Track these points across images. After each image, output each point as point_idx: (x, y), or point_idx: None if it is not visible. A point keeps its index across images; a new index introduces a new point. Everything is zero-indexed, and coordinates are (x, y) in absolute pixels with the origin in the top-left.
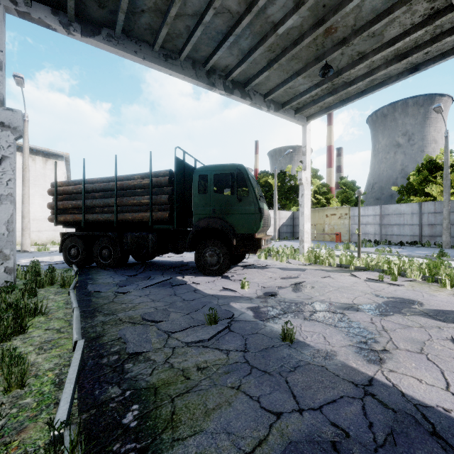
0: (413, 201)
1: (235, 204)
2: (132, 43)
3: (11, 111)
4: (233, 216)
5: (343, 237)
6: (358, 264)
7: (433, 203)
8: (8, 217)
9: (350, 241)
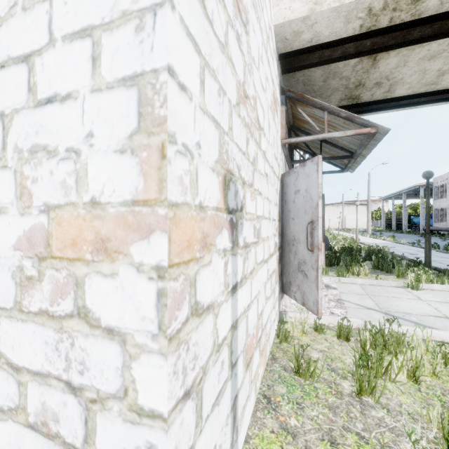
0: None
1: None
2: (400, 198)
3: (384, 212)
4: None
5: None
6: None
7: None
8: (384, 223)
9: None
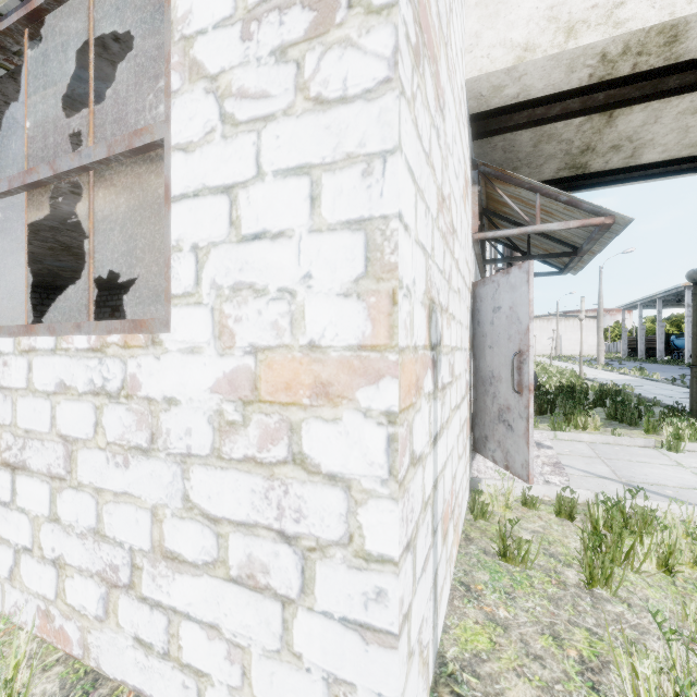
0: None
1: None
2: (652, 306)
3: (626, 328)
4: None
5: None
6: None
7: None
8: (626, 347)
9: None
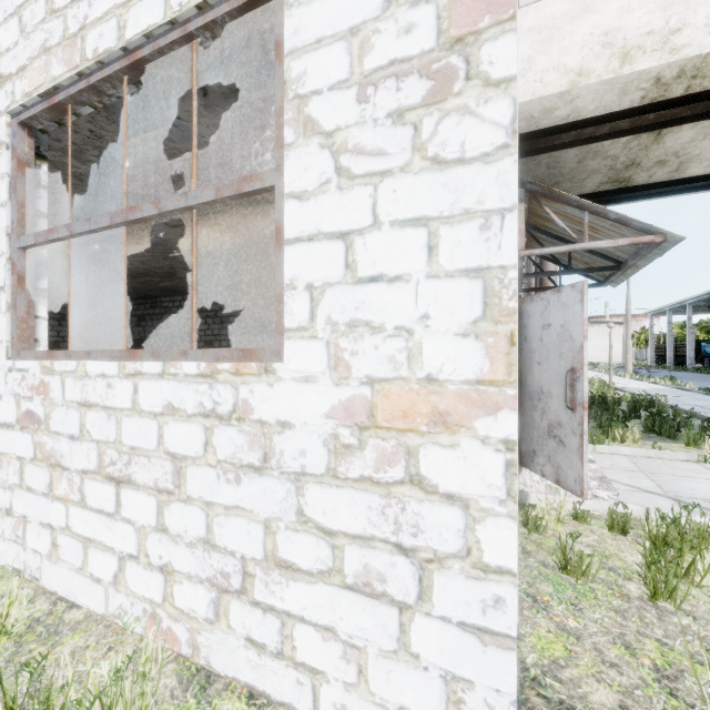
0: None
1: None
2: (681, 312)
3: (654, 335)
4: None
5: None
6: None
7: None
8: (653, 354)
9: None
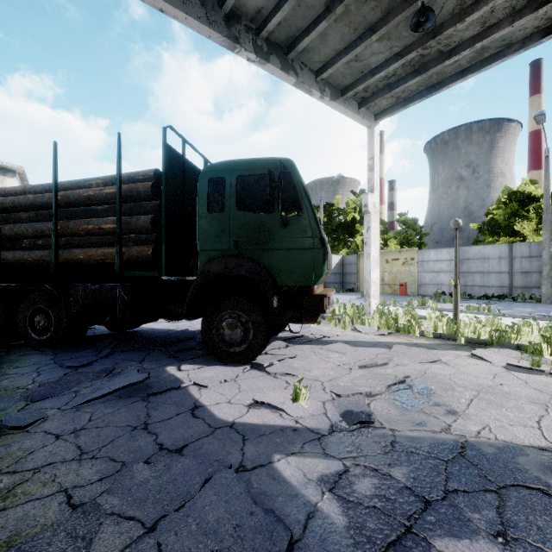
0: (499, 241)
1: (277, 231)
2: None
3: None
4: (271, 253)
5: (409, 289)
6: (467, 333)
7: (527, 245)
8: None
9: (417, 294)
